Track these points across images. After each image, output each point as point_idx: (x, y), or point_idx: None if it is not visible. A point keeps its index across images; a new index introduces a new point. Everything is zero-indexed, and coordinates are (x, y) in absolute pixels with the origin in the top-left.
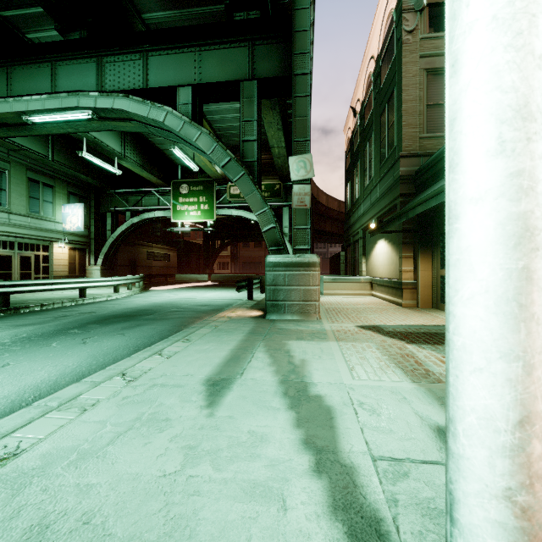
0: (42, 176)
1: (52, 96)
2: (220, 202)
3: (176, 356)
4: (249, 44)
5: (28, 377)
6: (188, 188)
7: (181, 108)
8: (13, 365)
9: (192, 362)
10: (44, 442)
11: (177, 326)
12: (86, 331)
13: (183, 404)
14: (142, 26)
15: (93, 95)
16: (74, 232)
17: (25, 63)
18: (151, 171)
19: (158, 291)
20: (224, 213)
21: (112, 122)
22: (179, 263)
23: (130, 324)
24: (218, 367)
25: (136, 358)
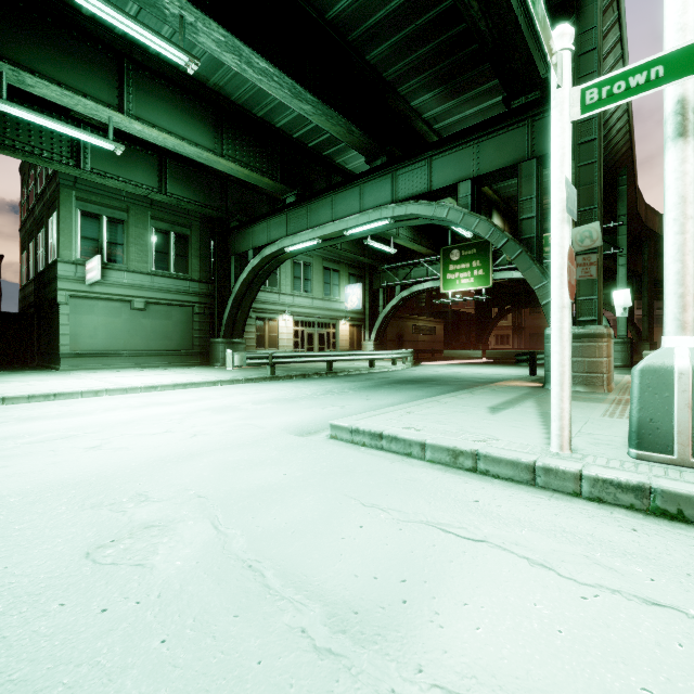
0: (332, 263)
1: (363, 214)
2: (497, 264)
3: (466, 398)
4: (528, 122)
5: (385, 400)
6: (459, 253)
7: (461, 201)
8: (371, 396)
9: (478, 401)
10: (420, 411)
11: (459, 389)
12: (394, 387)
13: (477, 411)
14: (422, 124)
15: (391, 206)
16: (353, 310)
17: (343, 191)
18: (420, 242)
19: (430, 366)
20: (503, 277)
21: (402, 222)
22: (446, 337)
23: (422, 386)
24: (497, 404)
25: (441, 397)
